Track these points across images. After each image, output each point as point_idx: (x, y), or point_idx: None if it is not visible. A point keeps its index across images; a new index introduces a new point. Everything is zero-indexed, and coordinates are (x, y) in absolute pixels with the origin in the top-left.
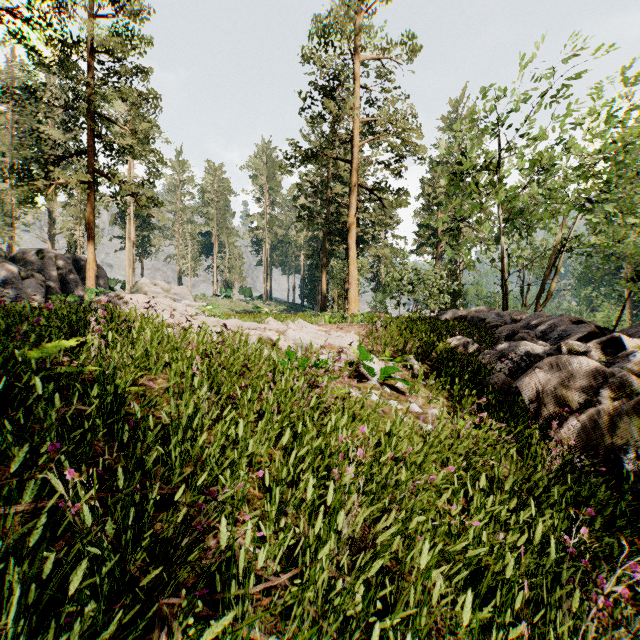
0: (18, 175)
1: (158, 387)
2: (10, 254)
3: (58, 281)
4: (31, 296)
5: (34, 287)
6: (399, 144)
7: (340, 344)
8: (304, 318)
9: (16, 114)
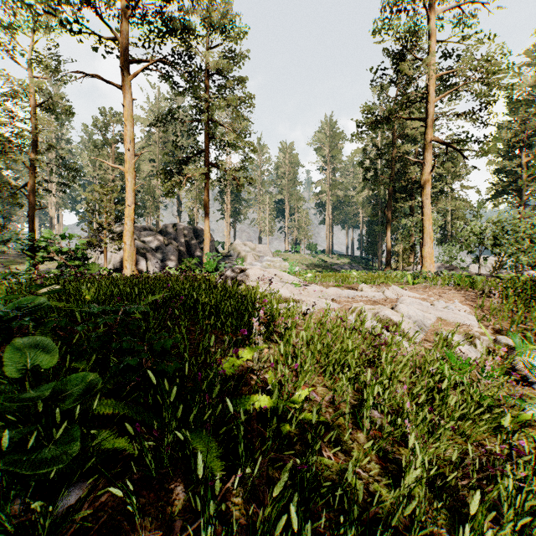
0: (164, 175)
1: (366, 446)
2: (157, 227)
3: (185, 246)
4: (170, 257)
5: (172, 251)
6: (484, 90)
7: (455, 319)
8: (386, 279)
9: (163, 132)
